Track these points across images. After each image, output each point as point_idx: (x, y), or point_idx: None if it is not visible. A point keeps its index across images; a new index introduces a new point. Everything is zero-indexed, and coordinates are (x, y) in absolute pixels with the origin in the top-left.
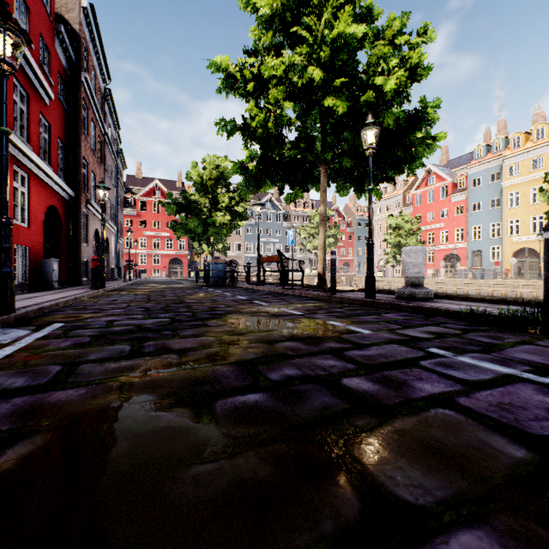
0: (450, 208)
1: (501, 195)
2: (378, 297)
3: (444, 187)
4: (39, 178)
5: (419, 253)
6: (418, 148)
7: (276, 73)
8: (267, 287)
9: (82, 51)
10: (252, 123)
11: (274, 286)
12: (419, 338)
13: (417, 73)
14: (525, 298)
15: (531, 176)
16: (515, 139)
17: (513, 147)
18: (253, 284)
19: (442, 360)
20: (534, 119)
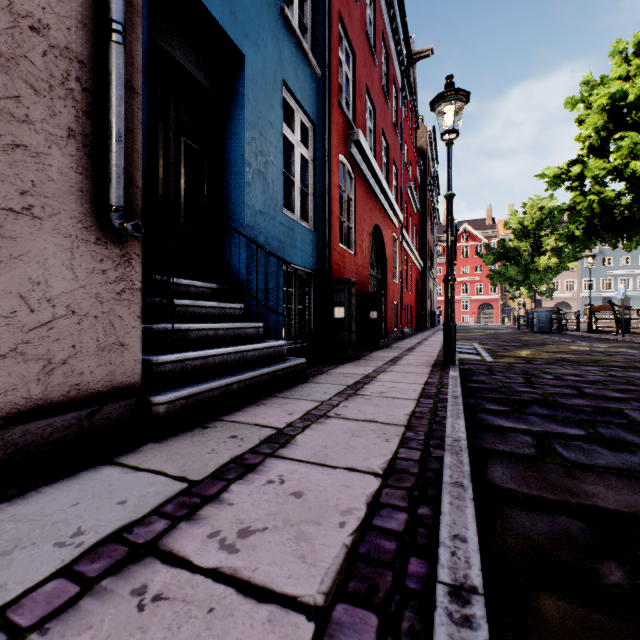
0: None
1: None
2: None
3: None
4: (413, 263)
5: None
6: None
7: (598, 170)
8: (597, 334)
9: (427, 162)
10: (576, 207)
11: (608, 334)
12: None
13: None
14: None
15: None
16: None
17: None
18: (584, 331)
19: None
20: None
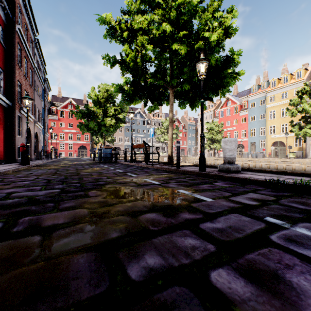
0: (239, 118)
1: (265, 112)
2: (206, 170)
3: (236, 107)
4: None
5: (232, 142)
6: (228, 79)
7: (142, 26)
8: (136, 163)
9: (17, 11)
10: (127, 58)
11: (141, 163)
12: (250, 205)
13: (229, 32)
14: (279, 168)
15: (281, 102)
16: (273, 82)
17: (272, 86)
18: (128, 161)
19: (286, 233)
20: (282, 72)
